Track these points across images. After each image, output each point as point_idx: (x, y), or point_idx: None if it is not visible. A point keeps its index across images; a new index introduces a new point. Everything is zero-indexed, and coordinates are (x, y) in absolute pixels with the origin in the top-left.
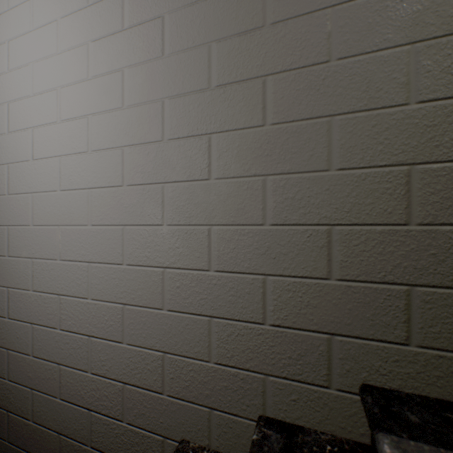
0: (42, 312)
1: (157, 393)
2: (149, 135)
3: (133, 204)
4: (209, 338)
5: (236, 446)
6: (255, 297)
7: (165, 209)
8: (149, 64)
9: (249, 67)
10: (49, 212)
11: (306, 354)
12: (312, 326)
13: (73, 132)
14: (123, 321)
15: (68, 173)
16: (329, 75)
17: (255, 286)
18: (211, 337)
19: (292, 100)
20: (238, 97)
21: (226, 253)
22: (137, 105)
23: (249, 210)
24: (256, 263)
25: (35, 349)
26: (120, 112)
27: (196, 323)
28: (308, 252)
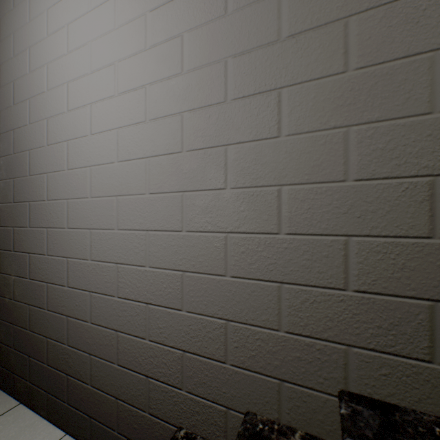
0: (100, 280)
1: (219, 362)
2: (211, 97)
3: (193, 169)
4: (278, 306)
5: (311, 422)
6: (335, 261)
7: (228, 172)
8: (211, 24)
9: (327, 10)
10: (106, 184)
11: (400, 324)
12: (408, 292)
13: (130, 104)
14: (182, 288)
15: (125, 144)
16: (431, 4)
17: (334, 248)
18: (282, 305)
19: (382, 39)
20: (313, 45)
21: (298, 214)
22: (197, 68)
23: (327, 166)
24: (336, 224)
25: (93, 316)
26: (179, 78)
27: (263, 289)
28: (404, 208)
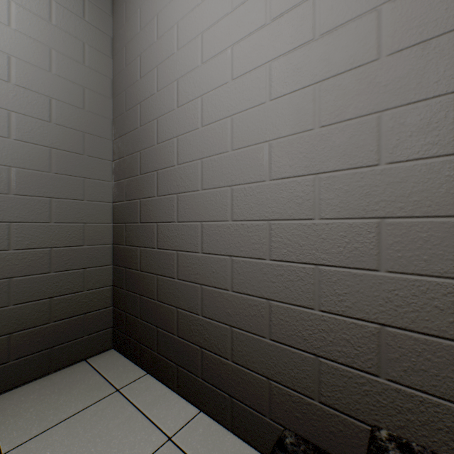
0: (244, 242)
1: None
2: None
3: (400, 77)
4: None
5: None
6: None
7: None
8: None
9: None
10: (253, 130)
11: None
12: None
13: (289, 26)
14: (379, 241)
15: (281, 76)
16: None
17: None
18: None
19: None
20: None
21: None
22: None
23: None
24: None
25: (234, 283)
26: None
27: None
28: None
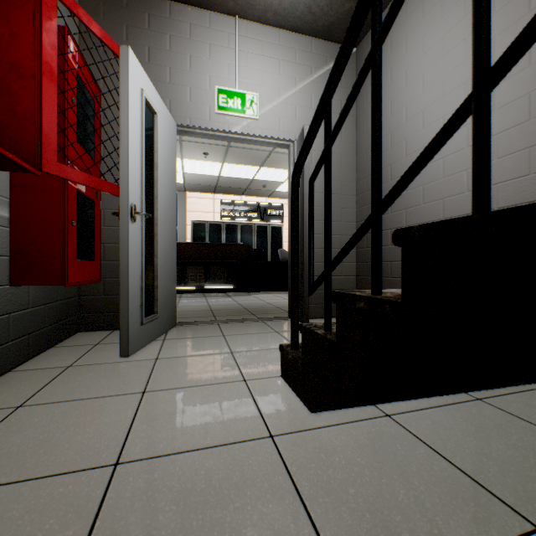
0: None
1: None
2: None
3: None
4: None
5: None
6: None
7: None
8: None
9: None
10: (457, 165)
11: None
12: None
13: None
14: None
15: None
16: None
17: None
18: None
19: None
20: None
21: None
22: None
23: None
24: None
25: None
26: (526, 70)
27: None
28: None
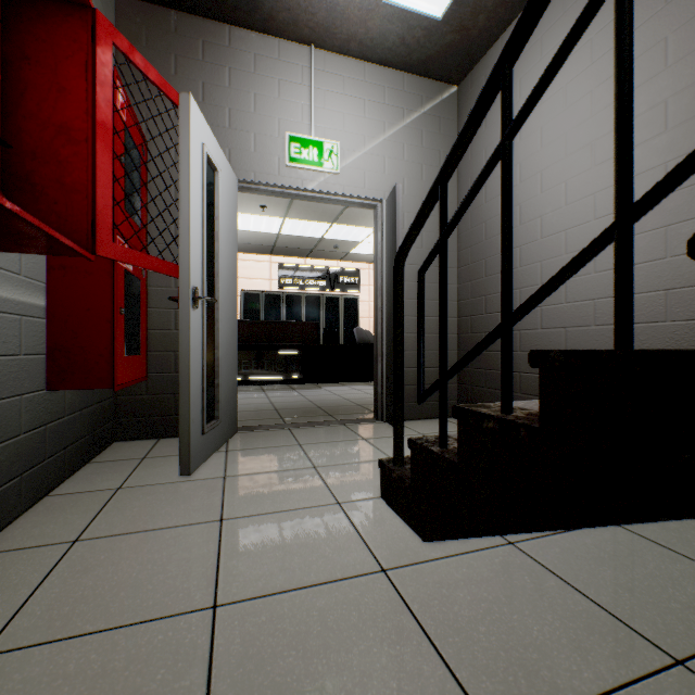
0: (575, 317)
1: None
2: None
3: (677, 206)
4: None
5: None
6: None
7: None
8: None
9: None
10: (581, 240)
11: None
12: None
13: (607, 171)
14: (665, 304)
15: (602, 204)
16: None
17: None
18: None
19: None
20: None
21: None
22: (682, 123)
23: None
24: None
25: (567, 346)
26: (662, 137)
27: None
28: None
